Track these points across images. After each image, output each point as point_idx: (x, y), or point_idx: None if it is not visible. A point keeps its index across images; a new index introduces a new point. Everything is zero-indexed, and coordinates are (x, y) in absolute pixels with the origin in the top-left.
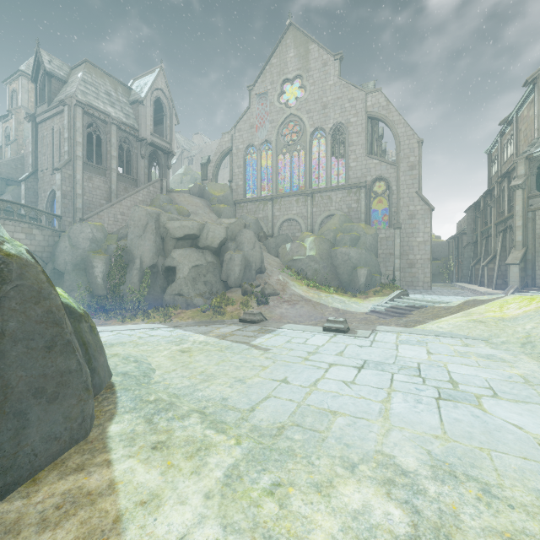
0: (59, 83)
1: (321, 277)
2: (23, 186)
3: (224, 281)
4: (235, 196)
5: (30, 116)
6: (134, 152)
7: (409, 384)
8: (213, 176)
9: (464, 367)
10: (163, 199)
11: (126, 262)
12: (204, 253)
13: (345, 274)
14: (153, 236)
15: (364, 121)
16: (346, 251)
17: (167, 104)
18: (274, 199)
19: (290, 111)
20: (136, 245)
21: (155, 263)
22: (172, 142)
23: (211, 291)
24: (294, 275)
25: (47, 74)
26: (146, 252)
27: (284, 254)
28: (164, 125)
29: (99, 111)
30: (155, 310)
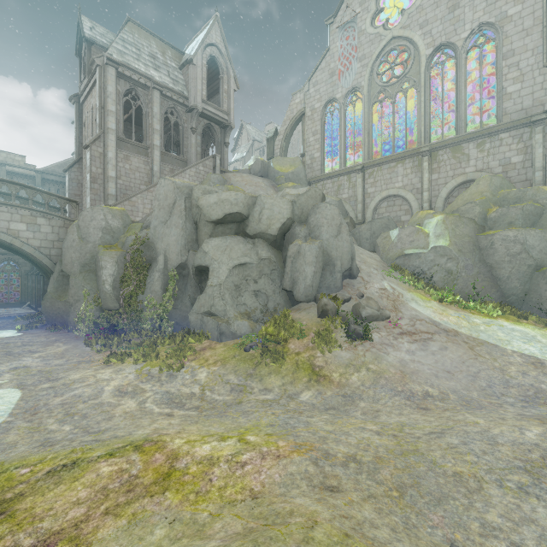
0: (101, 51)
1: (463, 284)
2: (67, 176)
3: (288, 290)
4: (310, 173)
5: (74, 97)
6: (183, 126)
7: None
8: (282, 152)
9: None
10: (214, 179)
11: (149, 261)
12: (256, 244)
13: (513, 280)
14: (182, 220)
15: (540, 4)
16: (517, 237)
17: (224, 64)
18: (366, 169)
19: (392, 34)
20: (159, 236)
21: (184, 262)
22: (230, 111)
23: (265, 308)
24: (408, 281)
25: (87, 42)
26: (172, 245)
27: (387, 246)
28: (220, 91)
29: (137, 74)
30: (167, 341)
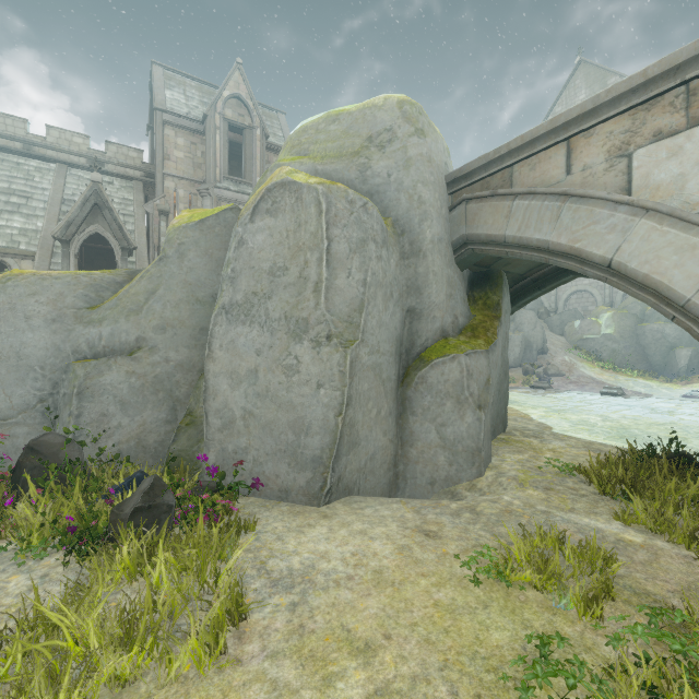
0: None
1: (622, 358)
2: None
3: None
4: None
5: None
6: None
7: (640, 410)
8: None
9: (693, 410)
10: None
11: None
12: None
13: (657, 356)
14: None
15: None
16: (658, 328)
17: None
18: None
19: None
20: None
21: None
22: None
23: None
24: (583, 356)
25: None
26: None
27: (571, 333)
28: None
29: None
30: None
